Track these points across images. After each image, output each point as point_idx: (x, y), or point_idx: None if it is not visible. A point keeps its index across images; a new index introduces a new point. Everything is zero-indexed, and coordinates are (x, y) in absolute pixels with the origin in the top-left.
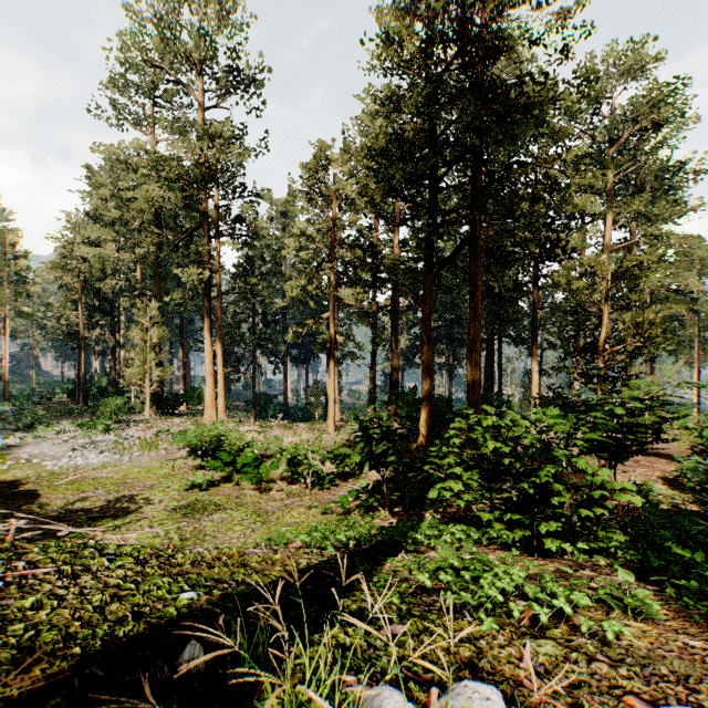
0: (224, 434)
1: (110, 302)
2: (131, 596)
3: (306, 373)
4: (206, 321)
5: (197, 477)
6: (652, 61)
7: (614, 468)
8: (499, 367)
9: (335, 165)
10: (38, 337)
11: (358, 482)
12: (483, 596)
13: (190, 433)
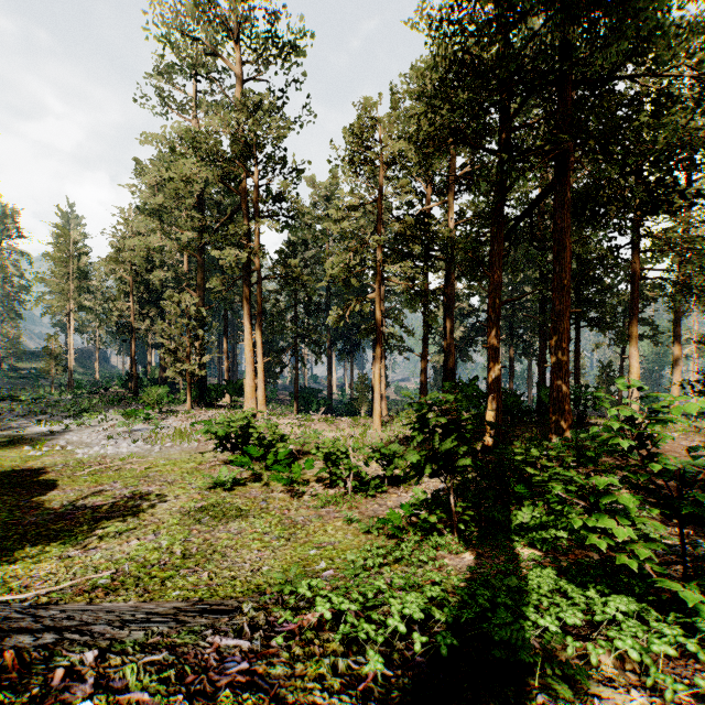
0: (253, 425)
1: (159, 294)
2: None
3: (351, 367)
4: (246, 308)
5: (221, 473)
6: None
7: None
8: (576, 357)
9: (382, 126)
10: (100, 332)
11: (412, 491)
12: None
13: (218, 423)
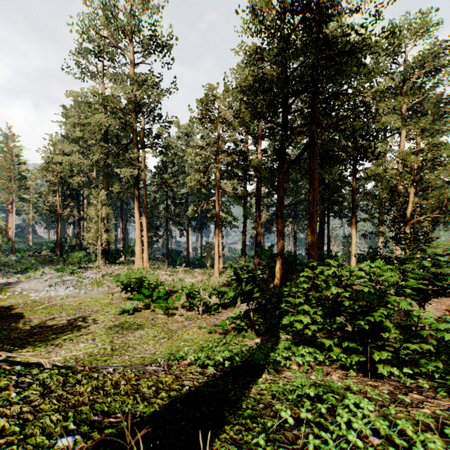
0: (144, 276)
1: (76, 191)
2: (6, 446)
3: (201, 237)
4: (136, 203)
5: (126, 305)
6: (433, 26)
7: (423, 307)
8: (328, 233)
9: (219, 99)
10: (33, 214)
11: (234, 311)
12: (344, 441)
13: (123, 275)
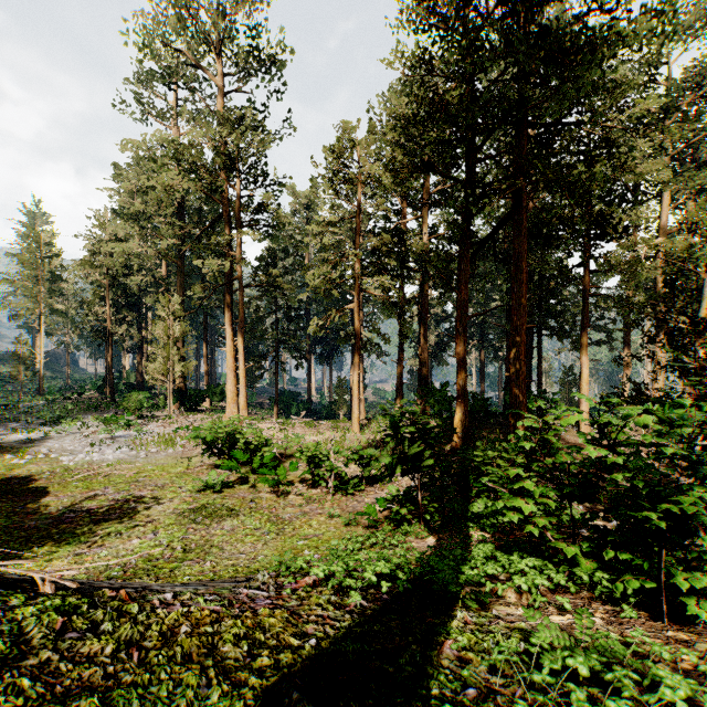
0: (240, 431)
1: (136, 298)
2: None
3: (331, 370)
4: (227, 315)
5: (211, 477)
6: None
7: None
8: (539, 363)
9: (360, 146)
10: (71, 335)
11: (387, 489)
12: None
13: (206, 429)
